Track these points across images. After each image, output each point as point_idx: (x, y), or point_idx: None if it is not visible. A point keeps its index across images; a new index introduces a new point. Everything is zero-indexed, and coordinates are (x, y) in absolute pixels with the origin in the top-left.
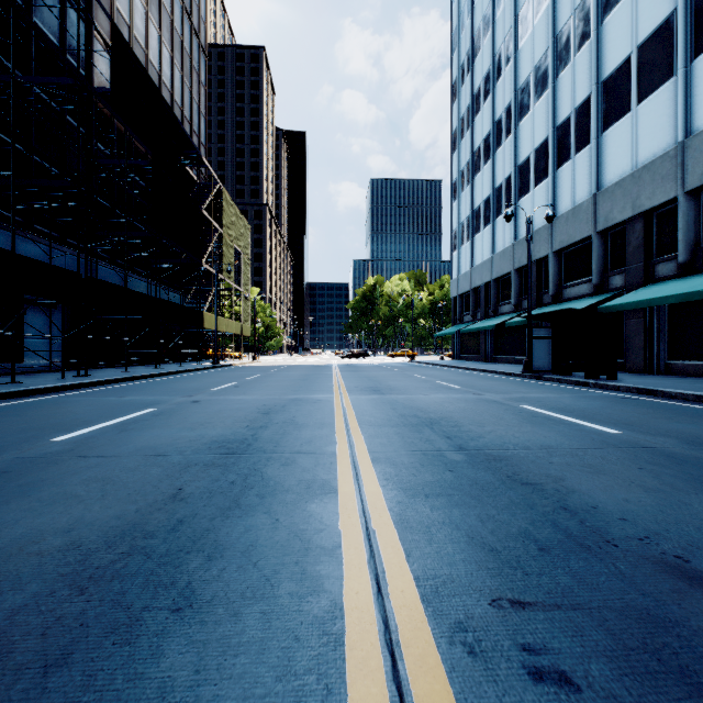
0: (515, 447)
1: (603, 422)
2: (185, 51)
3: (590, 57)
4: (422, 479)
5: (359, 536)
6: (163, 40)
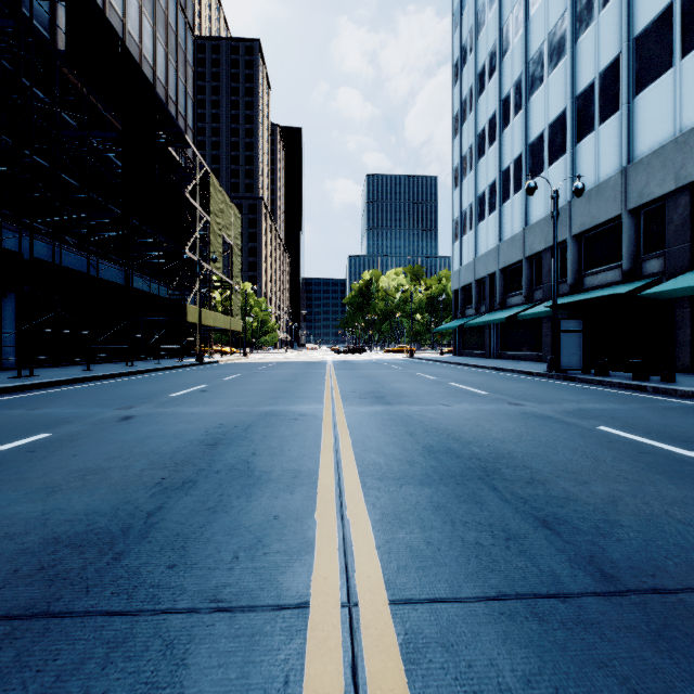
0: None
1: None
2: (169, 26)
3: (618, 12)
4: None
5: None
6: (143, 10)
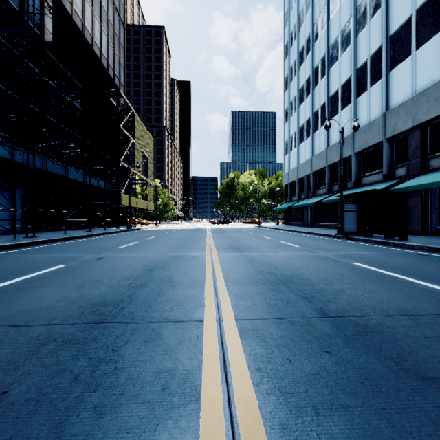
0: (375, 312)
1: (430, 279)
2: (110, 22)
3: (381, 20)
4: (300, 369)
5: None
6: (94, 14)
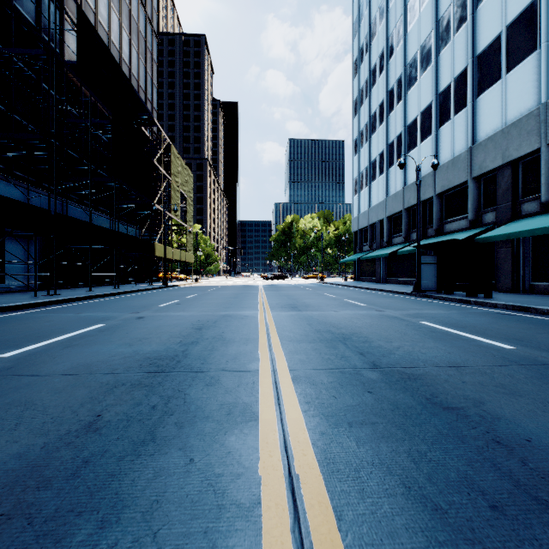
0: (425, 364)
1: (496, 337)
2: (140, 34)
3: (466, 36)
4: (343, 402)
5: (281, 486)
6: (122, 25)
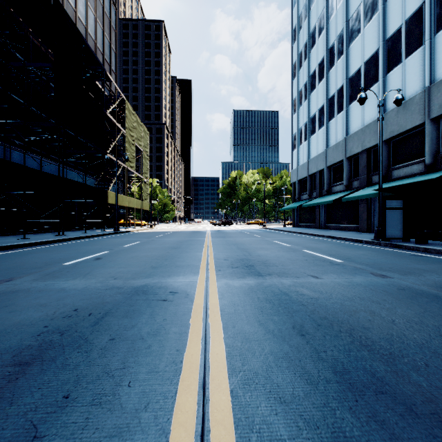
0: None
1: None
2: None
3: None
4: None
5: None
6: None
